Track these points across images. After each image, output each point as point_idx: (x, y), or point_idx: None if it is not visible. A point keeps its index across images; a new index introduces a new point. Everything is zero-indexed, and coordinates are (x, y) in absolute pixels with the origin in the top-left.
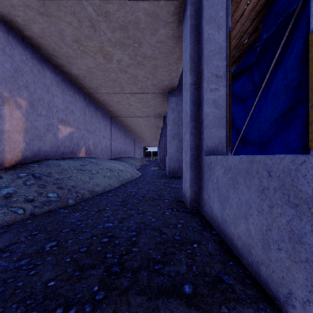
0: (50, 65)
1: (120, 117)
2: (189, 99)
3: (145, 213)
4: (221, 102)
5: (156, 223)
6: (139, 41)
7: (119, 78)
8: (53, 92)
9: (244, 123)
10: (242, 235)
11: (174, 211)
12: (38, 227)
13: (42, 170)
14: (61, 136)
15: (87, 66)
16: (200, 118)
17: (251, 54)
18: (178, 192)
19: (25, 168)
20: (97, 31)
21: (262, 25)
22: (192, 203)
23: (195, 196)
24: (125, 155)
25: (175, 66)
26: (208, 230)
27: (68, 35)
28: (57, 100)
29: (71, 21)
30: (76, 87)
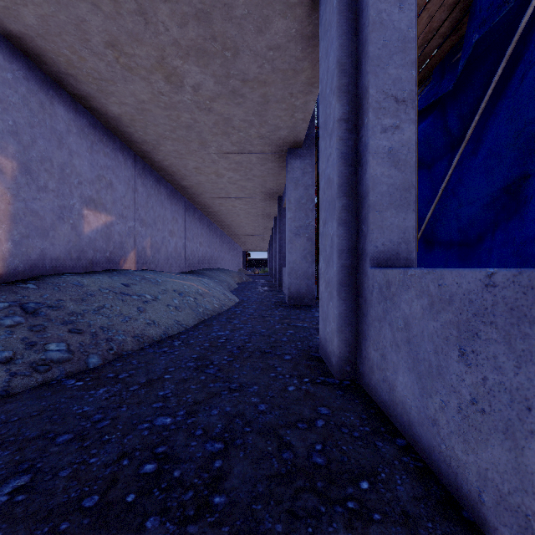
0: (64, 95)
1: (201, 198)
2: (335, 151)
3: (246, 388)
4: (406, 156)
5: (269, 416)
6: (234, 46)
7: (196, 123)
8: (71, 146)
9: (428, 208)
10: (494, 476)
11: (306, 383)
12: (4, 428)
13: (43, 296)
14: (88, 231)
15: (136, 98)
16: (358, 190)
17: (445, 76)
18: (309, 337)
19: (8, 292)
20: (151, 22)
21: (471, 17)
22: (342, 366)
23: (349, 352)
24: (211, 265)
25: (301, 99)
26: (386, 434)
27: (95, 33)
28: (80, 162)
29: (98, 1)
30: (117, 140)
